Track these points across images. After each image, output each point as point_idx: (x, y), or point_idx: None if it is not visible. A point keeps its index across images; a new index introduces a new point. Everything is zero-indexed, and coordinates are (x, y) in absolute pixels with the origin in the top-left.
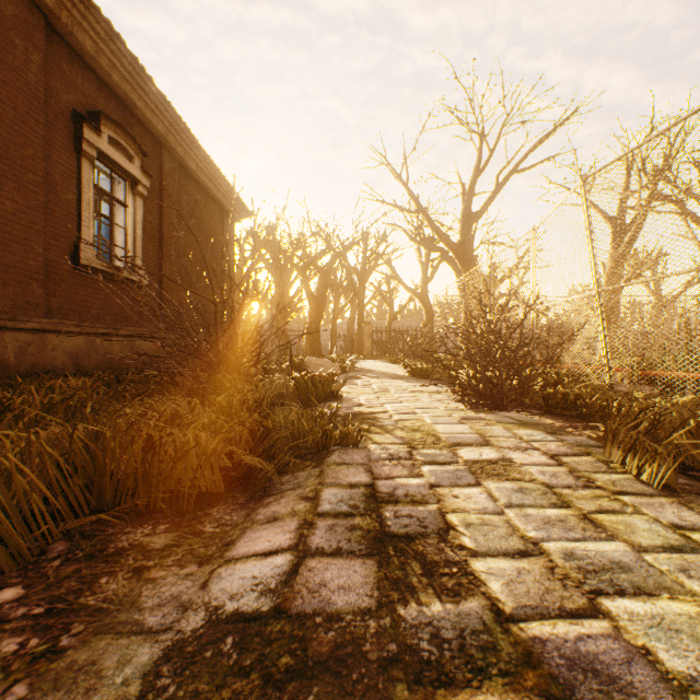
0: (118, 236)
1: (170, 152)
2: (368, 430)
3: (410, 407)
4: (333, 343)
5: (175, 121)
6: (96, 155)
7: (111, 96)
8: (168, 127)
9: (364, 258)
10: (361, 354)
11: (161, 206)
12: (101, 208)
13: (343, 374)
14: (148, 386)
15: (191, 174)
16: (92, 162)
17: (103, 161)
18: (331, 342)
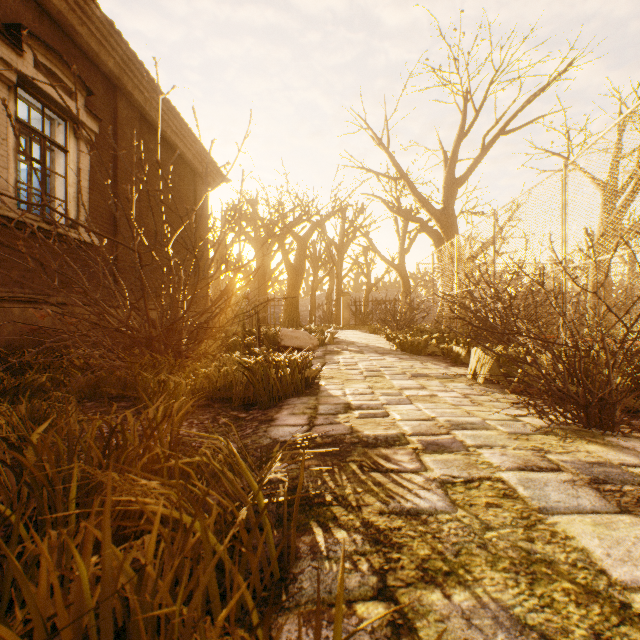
0: (58, 187)
1: (127, 98)
2: (387, 548)
3: (438, 421)
4: (312, 314)
5: (130, 60)
6: (16, 80)
7: (42, 16)
8: (122, 65)
9: (343, 230)
10: (339, 324)
11: (115, 157)
12: (32, 151)
13: (322, 347)
14: (25, 376)
15: (156, 128)
16: (13, 89)
17: (30, 91)
18: (311, 313)
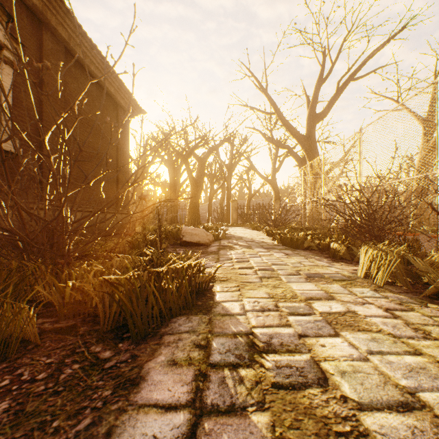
0: None
1: (52, 33)
2: None
3: None
4: (209, 215)
5: None
6: None
7: None
8: (44, 0)
9: (231, 155)
10: (229, 223)
11: (41, 81)
12: None
13: (216, 242)
14: None
15: (81, 63)
16: None
17: None
18: (208, 214)
